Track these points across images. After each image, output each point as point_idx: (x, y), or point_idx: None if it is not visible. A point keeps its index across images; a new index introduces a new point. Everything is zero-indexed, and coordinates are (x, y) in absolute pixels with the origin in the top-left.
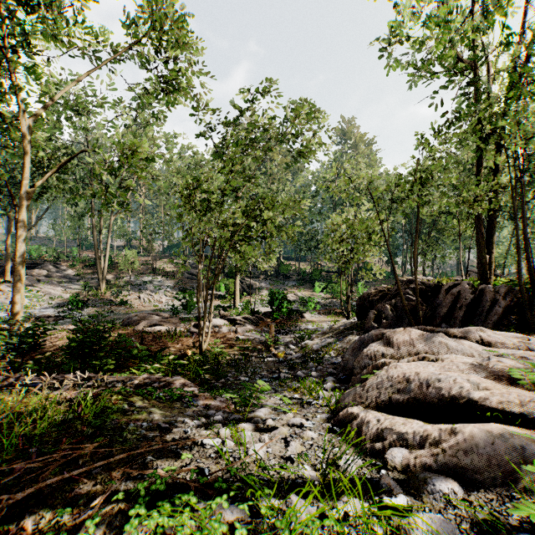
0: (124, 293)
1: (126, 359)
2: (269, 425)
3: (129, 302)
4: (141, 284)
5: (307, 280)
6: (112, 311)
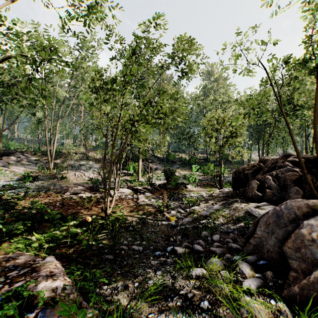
0: (66, 172)
1: (41, 222)
2: None
3: (67, 177)
4: (78, 166)
5: (186, 164)
6: (53, 183)
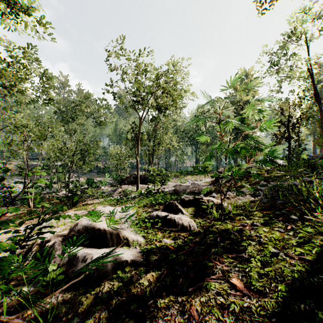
0: None
1: None
2: None
3: None
4: None
5: (101, 172)
6: None
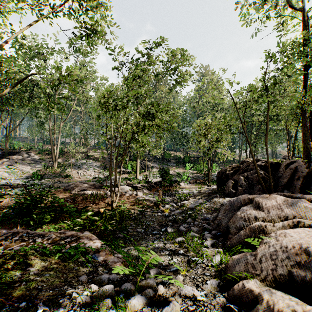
0: (69, 170)
1: (60, 213)
2: (160, 294)
3: (71, 175)
4: (79, 165)
5: (181, 162)
6: (59, 181)
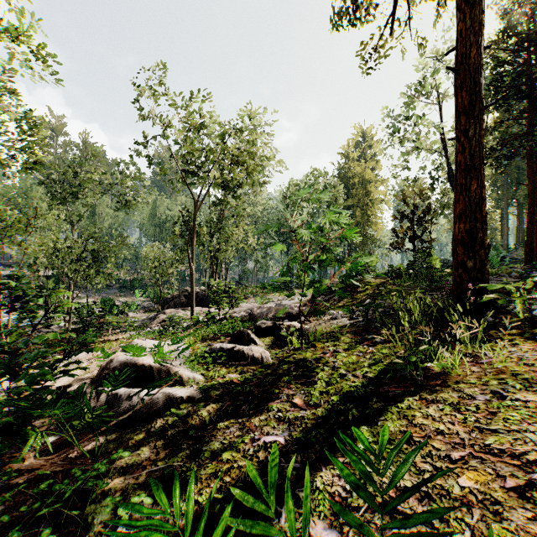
0: None
1: None
2: None
3: None
4: None
5: (128, 287)
6: None
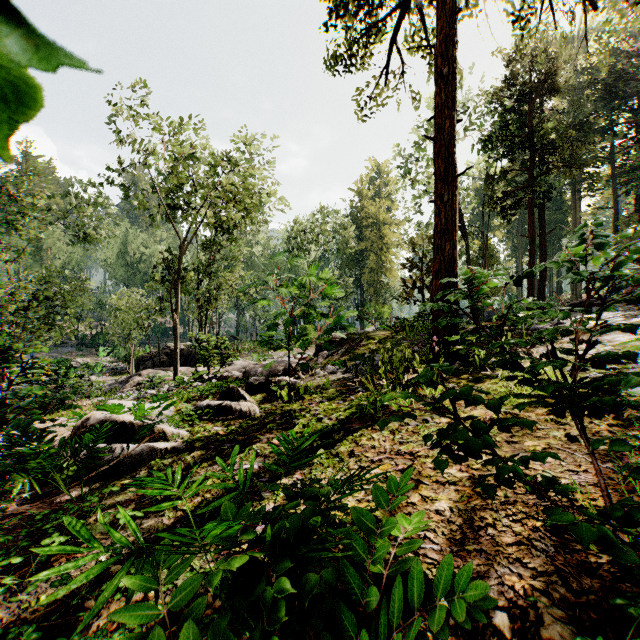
0: None
1: None
2: None
3: None
4: None
5: (88, 345)
6: None
